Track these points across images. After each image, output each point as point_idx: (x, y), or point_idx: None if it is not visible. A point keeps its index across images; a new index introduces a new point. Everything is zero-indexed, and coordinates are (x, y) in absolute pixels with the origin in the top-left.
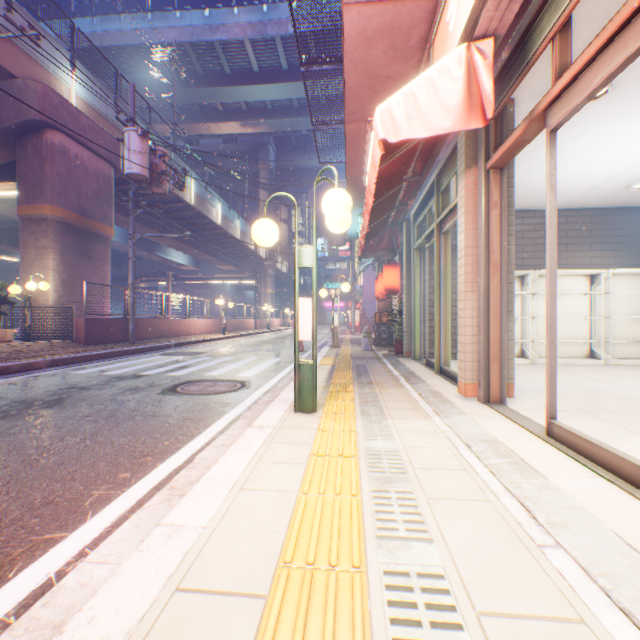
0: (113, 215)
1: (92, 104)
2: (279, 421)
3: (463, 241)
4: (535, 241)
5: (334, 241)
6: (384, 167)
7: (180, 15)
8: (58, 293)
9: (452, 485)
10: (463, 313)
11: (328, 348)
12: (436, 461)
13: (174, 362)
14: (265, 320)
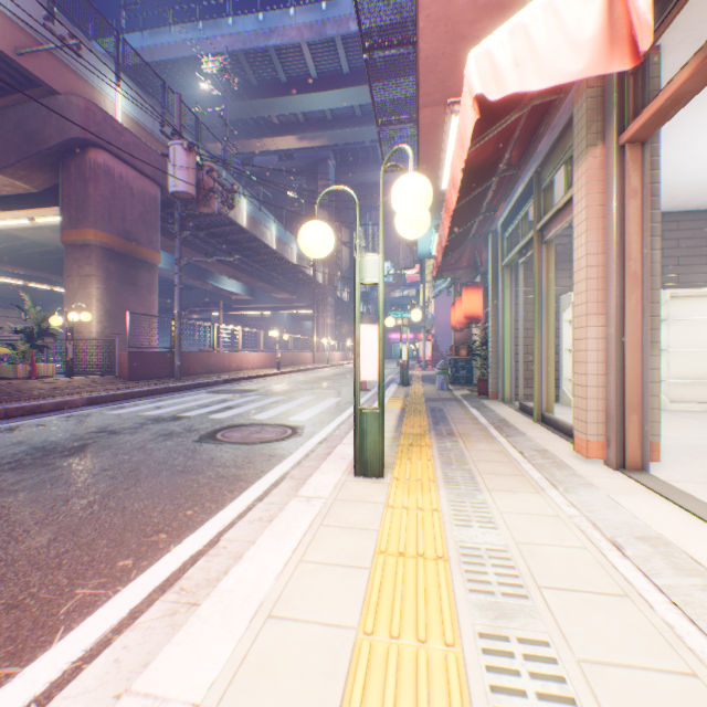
0: (160, 239)
1: (138, 120)
2: (333, 489)
3: (584, 246)
4: (663, 252)
5: (402, 263)
6: (472, 153)
7: (232, 22)
8: (102, 324)
9: (615, 631)
10: (584, 344)
11: (395, 386)
12: (573, 575)
13: (220, 401)
14: (324, 354)
